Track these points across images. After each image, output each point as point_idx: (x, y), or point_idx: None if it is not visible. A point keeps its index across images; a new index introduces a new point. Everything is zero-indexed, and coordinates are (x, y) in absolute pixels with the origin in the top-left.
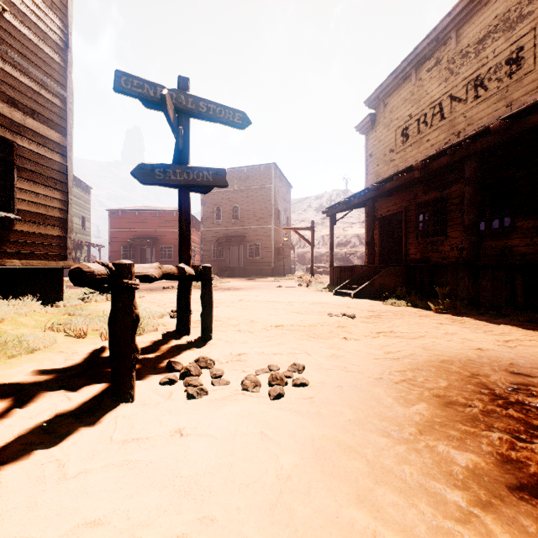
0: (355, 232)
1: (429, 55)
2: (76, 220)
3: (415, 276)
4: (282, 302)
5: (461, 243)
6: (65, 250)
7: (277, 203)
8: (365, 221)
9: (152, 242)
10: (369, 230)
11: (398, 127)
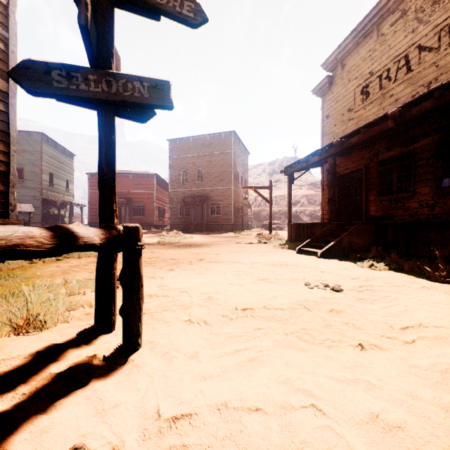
0: (303, 193)
1: (394, 7)
2: (61, 183)
3: (387, 234)
4: (244, 263)
5: (433, 199)
6: (6, 206)
7: (236, 166)
8: (321, 180)
9: (126, 202)
10: (330, 187)
11: (358, 86)
